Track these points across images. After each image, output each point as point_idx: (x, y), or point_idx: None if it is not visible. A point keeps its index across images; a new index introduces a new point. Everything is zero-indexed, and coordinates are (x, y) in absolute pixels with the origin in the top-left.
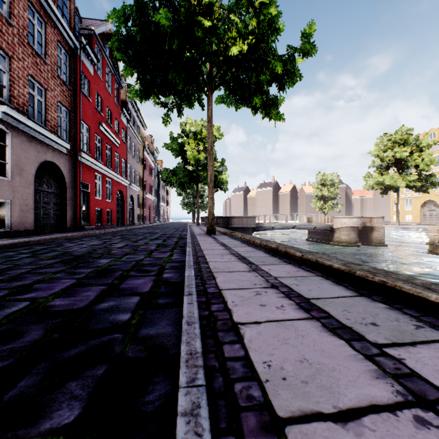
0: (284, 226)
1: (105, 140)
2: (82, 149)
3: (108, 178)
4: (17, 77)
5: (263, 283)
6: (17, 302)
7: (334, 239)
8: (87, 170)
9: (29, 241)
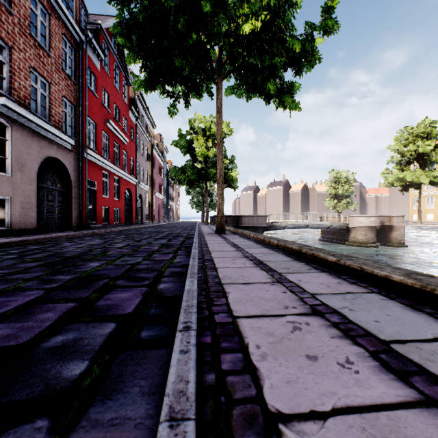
0: (296, 225)
1: (113, 138)
2: (88, 146)
3: (116, 176)
4: (18, 69)
5: (298, 305)
6: None
7: (350, 239)
8: (93, 167)
9: (25, 240)
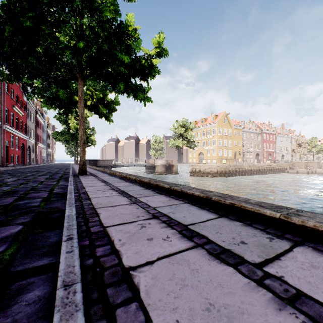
0: (129, 164)
1: (16, 114)
2: (6, 123)
3: (17, 136)
4: None
5: None
6: (41, 173)
7: (155, 171)
8: (7, 133)
9: (1, 169)
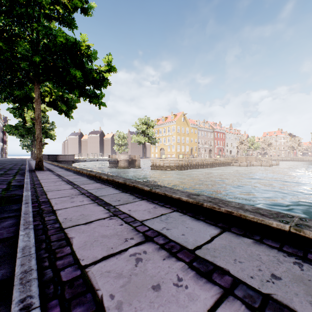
0: (92, 159)
1: None
2: None
3: None
4: None
5: None
6: None
7: (118, 166)
8: None
9: None
